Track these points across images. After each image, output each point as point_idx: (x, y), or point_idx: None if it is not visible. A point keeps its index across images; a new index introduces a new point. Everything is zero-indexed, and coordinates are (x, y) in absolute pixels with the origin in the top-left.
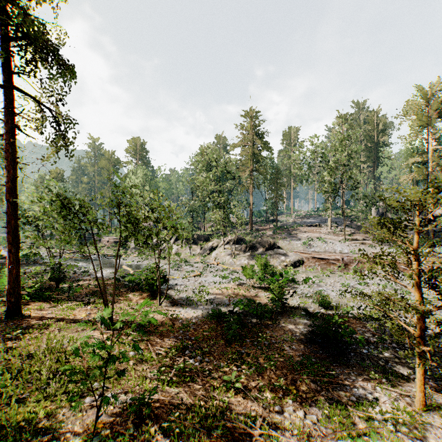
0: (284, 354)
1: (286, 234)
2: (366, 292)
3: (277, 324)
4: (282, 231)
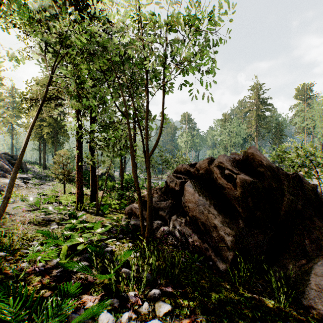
0: None
1: None
2: None
3: None
4: None
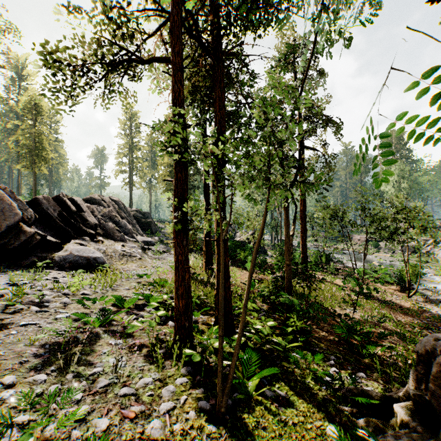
0: None
1: None
2: None
3: None
4: None
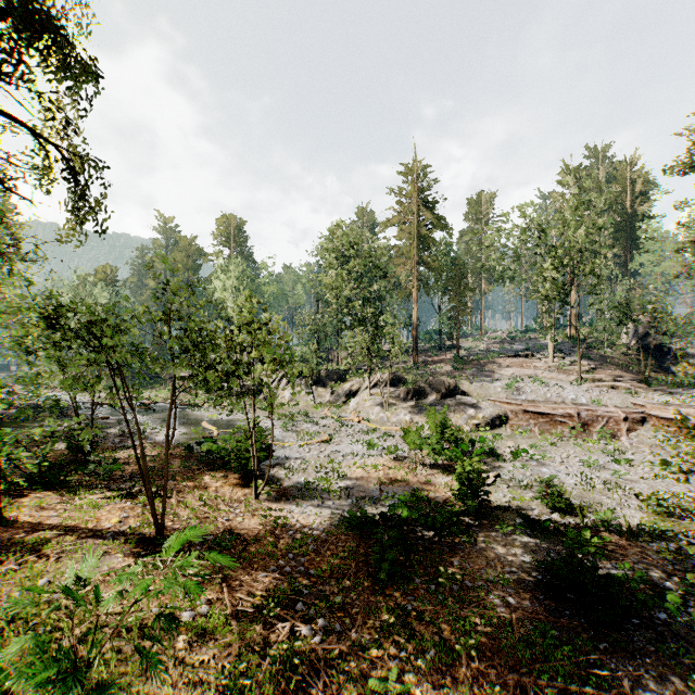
0: (493, 618)
1: (475, 370)
2: (631, 478)
3: (472, 545)
4: (469, 365)
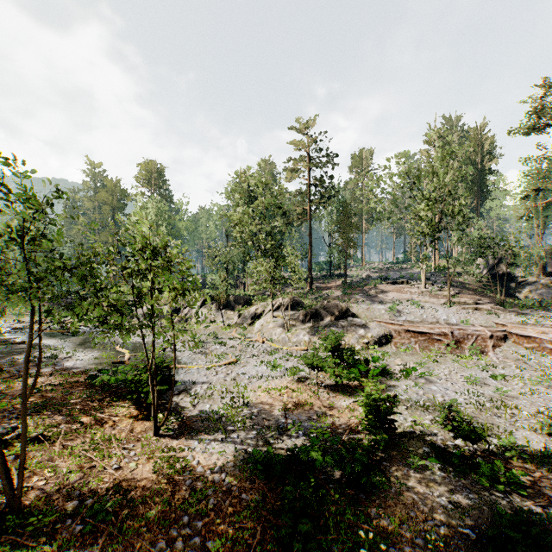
0: None
1: (361, 295)
2: (511, 394)
3: (386, 487)
4: (356, 291)
